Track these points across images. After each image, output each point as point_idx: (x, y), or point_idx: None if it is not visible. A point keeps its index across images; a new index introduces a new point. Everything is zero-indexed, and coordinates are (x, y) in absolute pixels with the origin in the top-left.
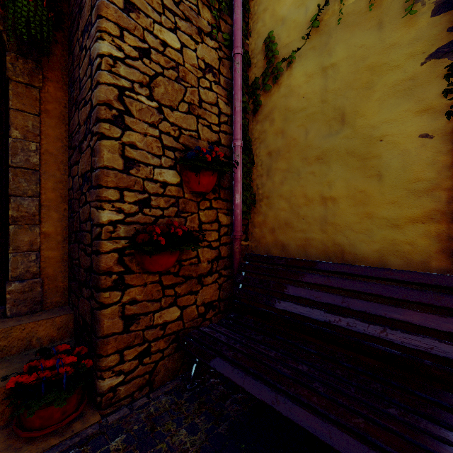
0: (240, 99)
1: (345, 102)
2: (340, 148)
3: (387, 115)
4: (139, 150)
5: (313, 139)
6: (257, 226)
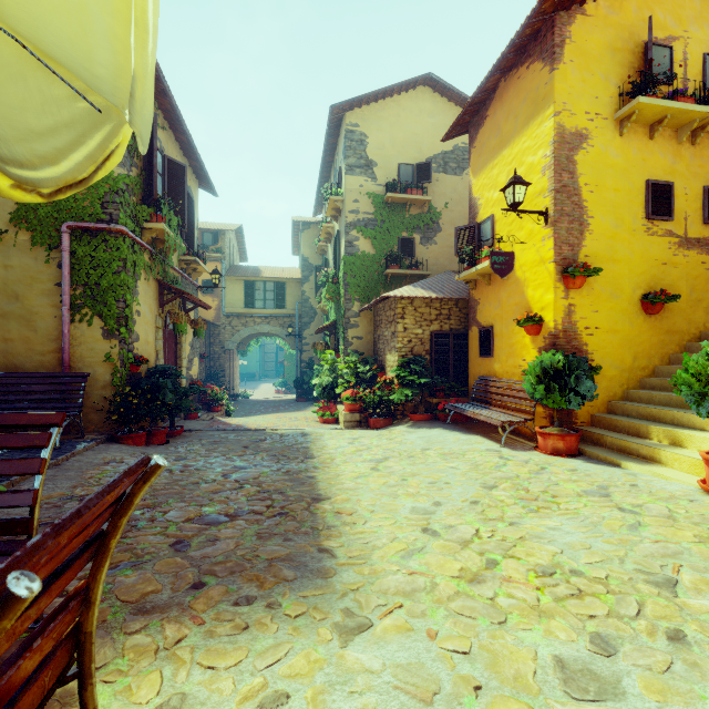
0: None
1: (19, 289)
2: (16, 313)
3: (40, 303)
4: None
5: None
6: None
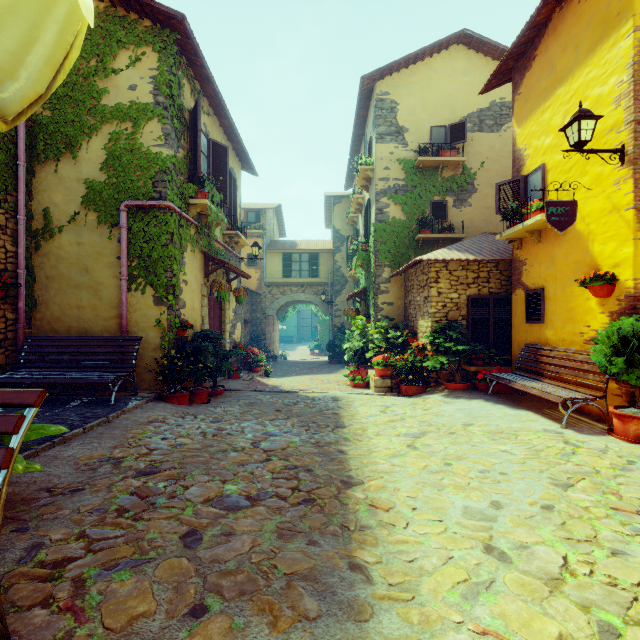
0: (24, 246)
1: (88, 263)
2: (86, 284)
3: (104, 275)
4: None
5: (73, 276)
6: (39, 320)
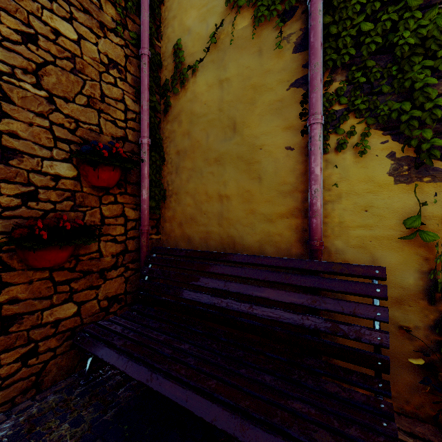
0: (147, 98)
1: (236, 113)
2: (233, 152)
3: (265, 128)
4: (23, 140)
5: (212, 143)
6: (168, 220)
